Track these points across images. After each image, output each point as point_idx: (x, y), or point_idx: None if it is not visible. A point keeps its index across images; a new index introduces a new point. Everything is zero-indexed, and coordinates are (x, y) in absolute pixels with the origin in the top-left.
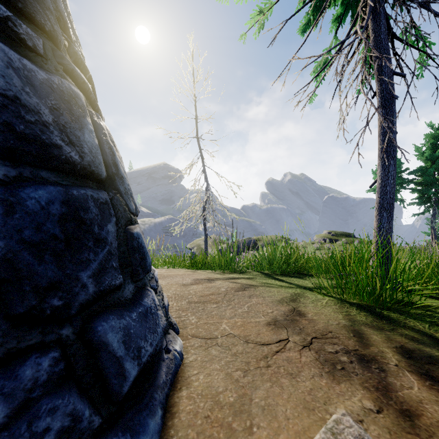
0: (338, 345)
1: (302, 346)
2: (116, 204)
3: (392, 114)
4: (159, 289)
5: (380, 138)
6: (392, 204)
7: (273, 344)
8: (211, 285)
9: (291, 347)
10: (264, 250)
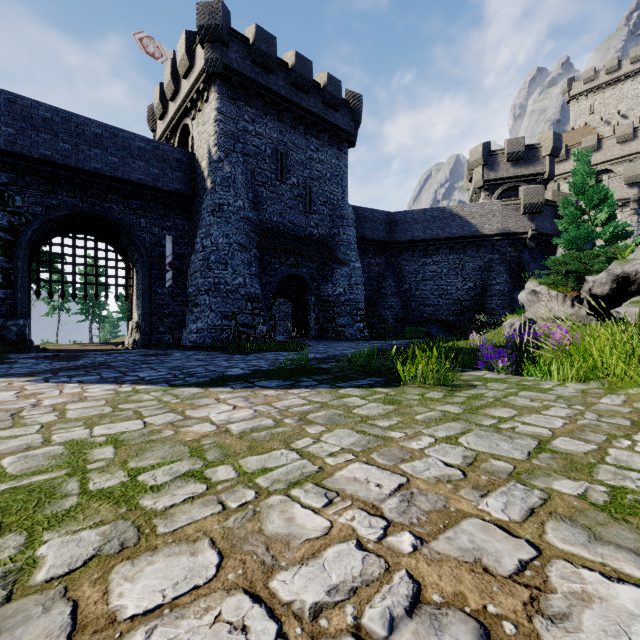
0: None
1: None
2: None
3: None
4: None
5: None
6: None
7: None
8: None
9: None
10: None
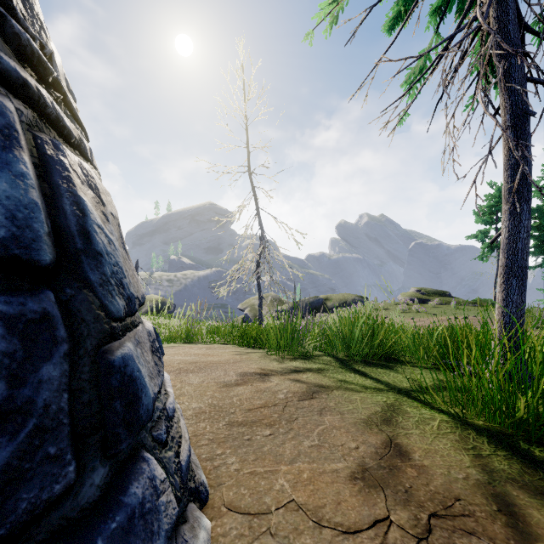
0: (478, 536)
1: (416, 537)
2: (77, 310)
3: (526, 139)
4: (173, 433)
5: (507, 173)
6: (525, 268)
7: (364, 532)
8: (264, 385)
9: (396, 541)
10: (335, 312)
